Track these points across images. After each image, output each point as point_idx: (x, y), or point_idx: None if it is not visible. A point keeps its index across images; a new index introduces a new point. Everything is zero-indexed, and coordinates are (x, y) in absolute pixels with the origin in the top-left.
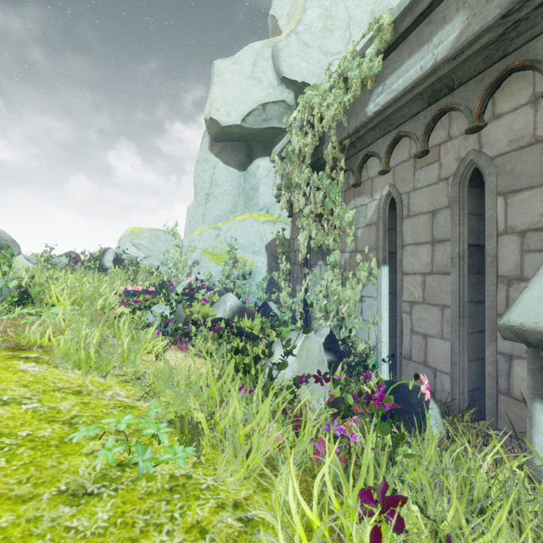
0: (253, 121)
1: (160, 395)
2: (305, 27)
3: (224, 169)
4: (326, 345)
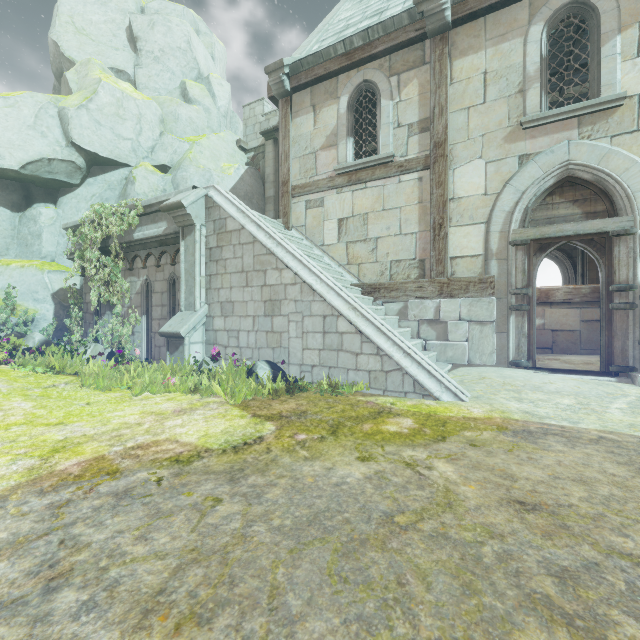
0: (35, 170)
1: (25, 366)
2: (98, 107)
3: None
4: (109, 357)
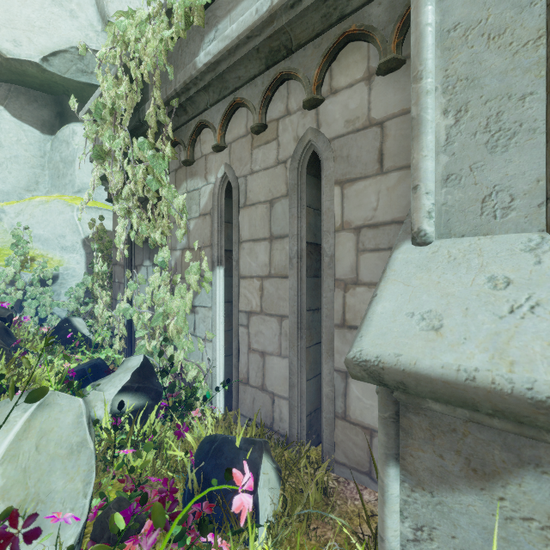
0: (63, 67)
1: None
2: None
3: (13, 124)
4: (132, 385)
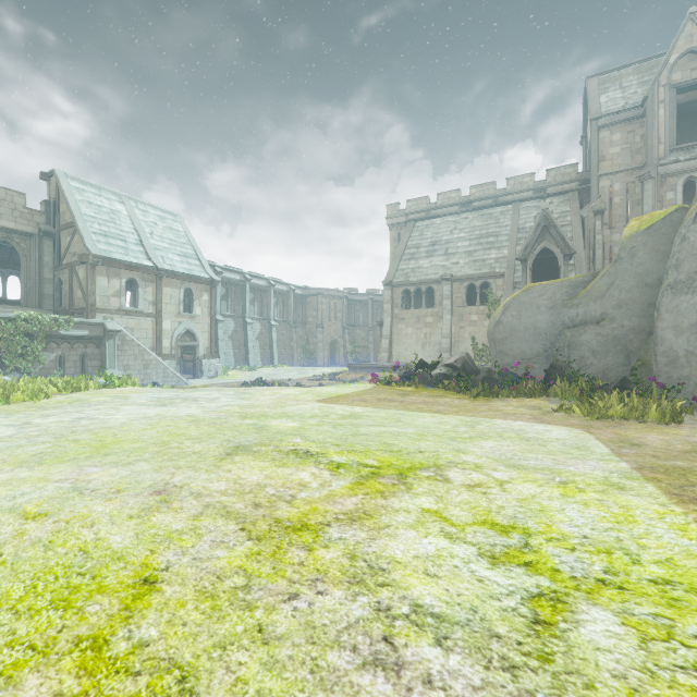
0: None
1: None
2: None
3: None
4: None
